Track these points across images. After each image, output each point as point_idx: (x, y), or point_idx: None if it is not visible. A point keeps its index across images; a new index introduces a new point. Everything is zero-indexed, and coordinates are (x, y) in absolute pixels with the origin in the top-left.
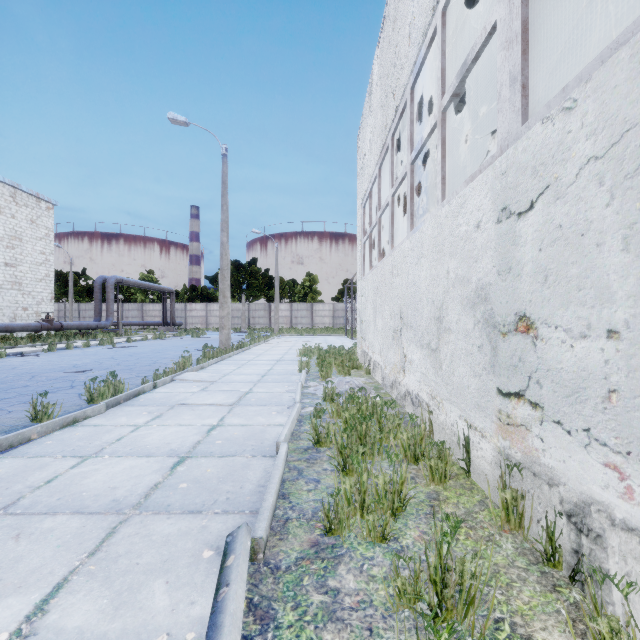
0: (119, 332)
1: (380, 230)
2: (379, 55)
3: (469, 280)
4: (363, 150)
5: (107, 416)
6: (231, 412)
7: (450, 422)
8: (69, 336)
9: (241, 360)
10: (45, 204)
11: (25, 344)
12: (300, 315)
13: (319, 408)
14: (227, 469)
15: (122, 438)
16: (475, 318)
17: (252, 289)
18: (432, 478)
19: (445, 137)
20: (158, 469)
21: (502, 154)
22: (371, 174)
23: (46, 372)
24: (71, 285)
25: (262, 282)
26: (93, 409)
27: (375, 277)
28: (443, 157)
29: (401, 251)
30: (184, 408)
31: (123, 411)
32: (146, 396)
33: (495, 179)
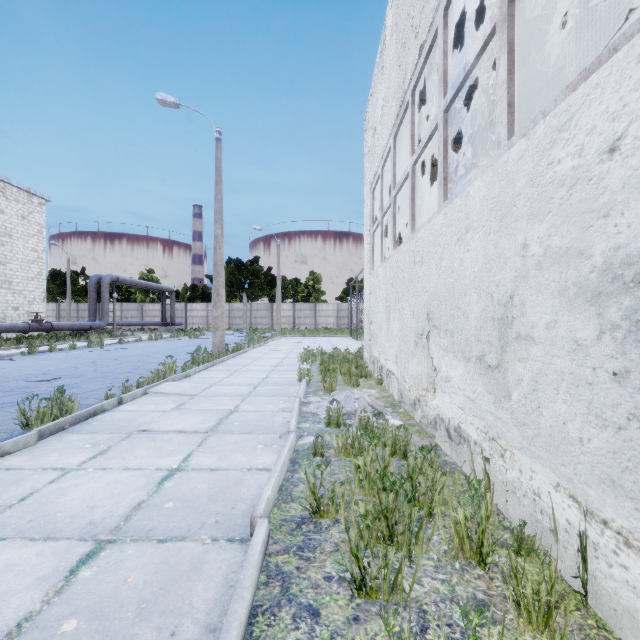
0: (114, 333)
1: (395, 212)
2: None
3: (584, 252)
4: (372, 125)
5: (34, 451)
6: (203, 444)
7: (531, 488)
8: (60, 337)
9: (234, 365)
10: (37, 199)
11: (9, 346)
12: (303, 315)
13: (320, 443)
14: (162, 575)
15: (30, 496)
16: (603, 320)
17: (254, 288)
18: (528, 618)
19: (512, 42)
20: (47, 574)
21: None
22: (383, 148)
23: (6, 381)
24: (69, 284)
25: (264, 281)
26: (15, 442)
27: (389, 269)
28: (509, 72)
29: (429, 230)
30: (143, 437)
31: (61, 442)
32: (103, 417)
33: None
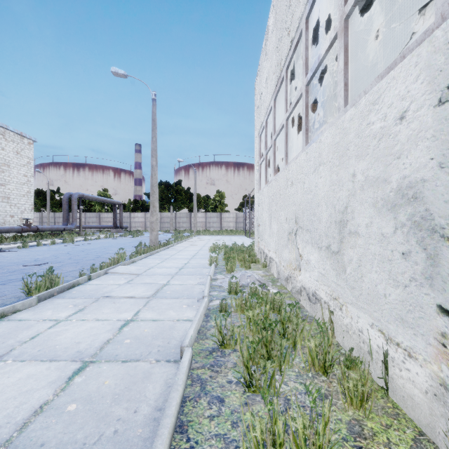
0: (80, 233)
1: (275, 151)
2: (274, 7)
3: (387, 180)
4: (260, 91)
5: (36, 309)
6: (147, 305)
7: (357, 327)
8: (43, 236)
9: (165, 255)
10: (27, 140)
11: (8, 242)
12: (212, 221)
13: (224, 303)
14: (126, 380)
15: (37, 336)
16: (397, 221)
17: (178, 202)
18: (350, 401)
19: (347, 44)
20: (54, 380)
21: (445, 21)
22: (267, 107)
23: (10, 265)
24: (48, 199)
25: (185, 197)
26: (23, 303)
27: (270, 189)
28: (345, 64)
29: (296, 164)
30: (107, 301)
31: (52, 304)
32: (79, 288)
33: (434, 53)
